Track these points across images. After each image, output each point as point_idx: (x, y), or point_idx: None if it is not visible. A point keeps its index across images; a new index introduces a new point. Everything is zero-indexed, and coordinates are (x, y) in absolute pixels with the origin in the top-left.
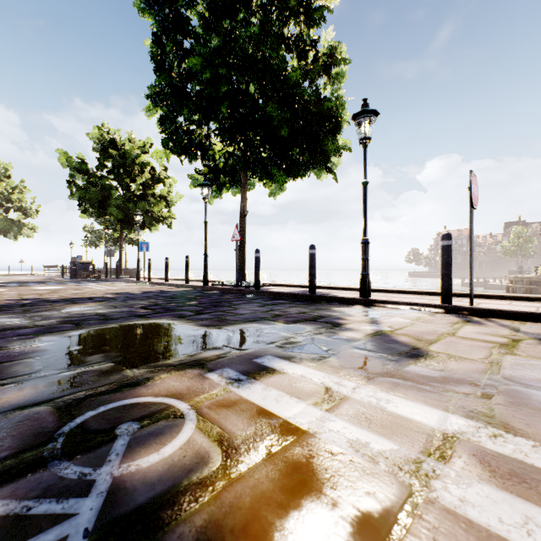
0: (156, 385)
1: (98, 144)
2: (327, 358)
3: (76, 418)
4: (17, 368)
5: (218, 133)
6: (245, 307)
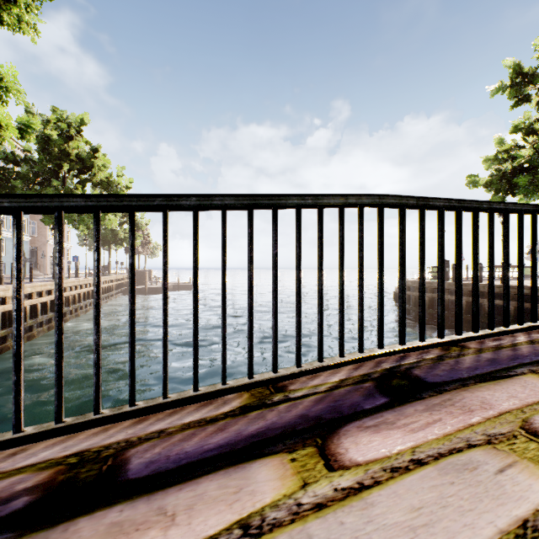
0: None
1: None
2: None
3: None
4: None
5: None
6: None
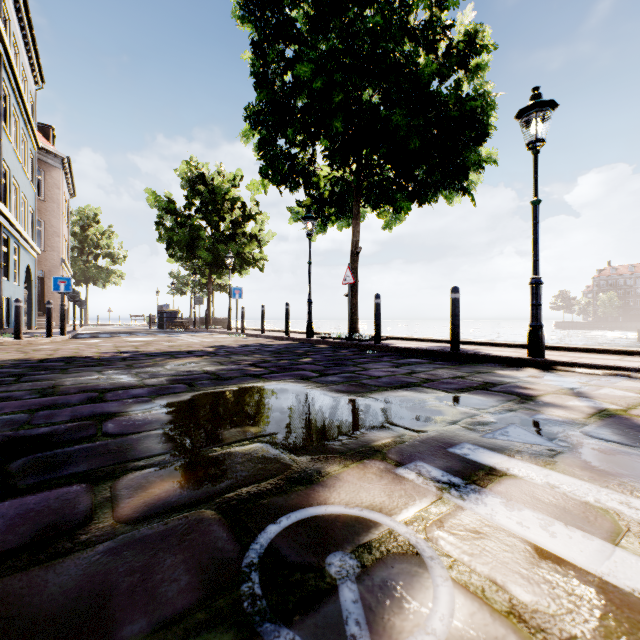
0: (338, 485)
1: (186, 180)
2: (563, 454)
3: (257, 537)
4: (148, 444)
5: (328, 155)
6: (375, 367)
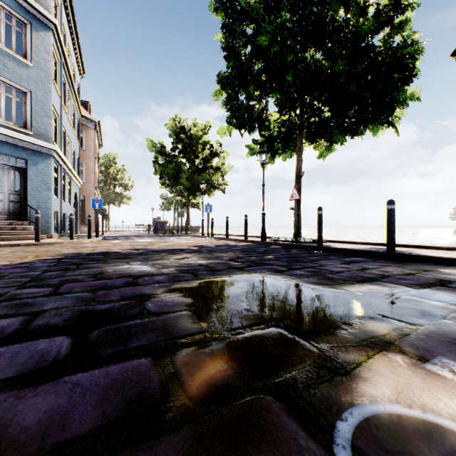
0: (376, 378)
1: (172, 131)
2: None
3: (334, 436)
4: (185, 323)
5: (279, 103)
6: (329, 263)
